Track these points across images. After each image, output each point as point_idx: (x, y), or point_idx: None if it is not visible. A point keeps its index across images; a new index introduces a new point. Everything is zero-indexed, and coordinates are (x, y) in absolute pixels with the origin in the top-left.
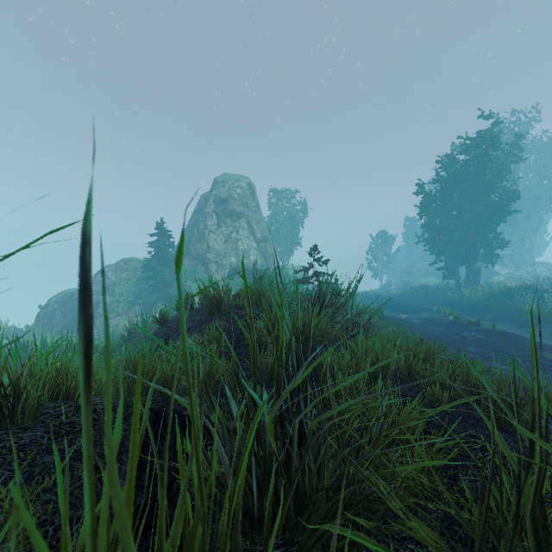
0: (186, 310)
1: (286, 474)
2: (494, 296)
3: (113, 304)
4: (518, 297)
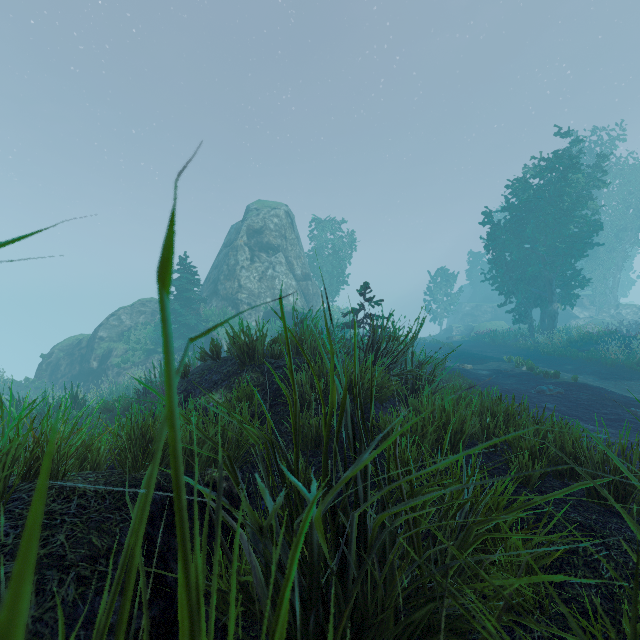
0: (180, 363)
1: (339, 581)
2: (573, 343)
3: (128, 352)
4: (602, 344)
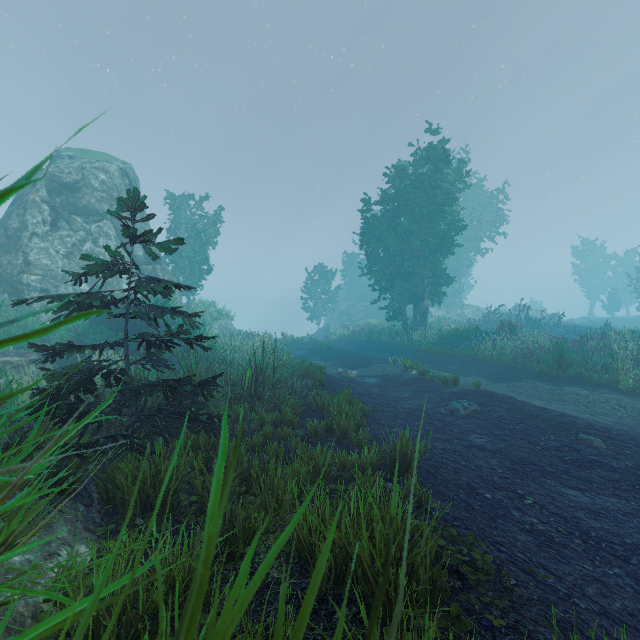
0: None
1: None
2: (444, 339)
3: None
4: (475, 340)
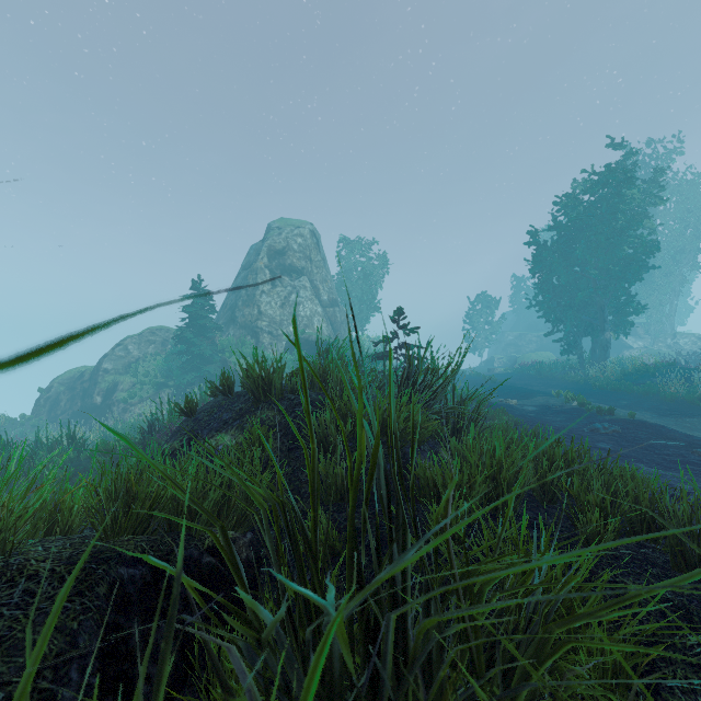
0: None
1: (370, 692)
2: (628, 375)
3: (135, 386)
4: (660, 377)
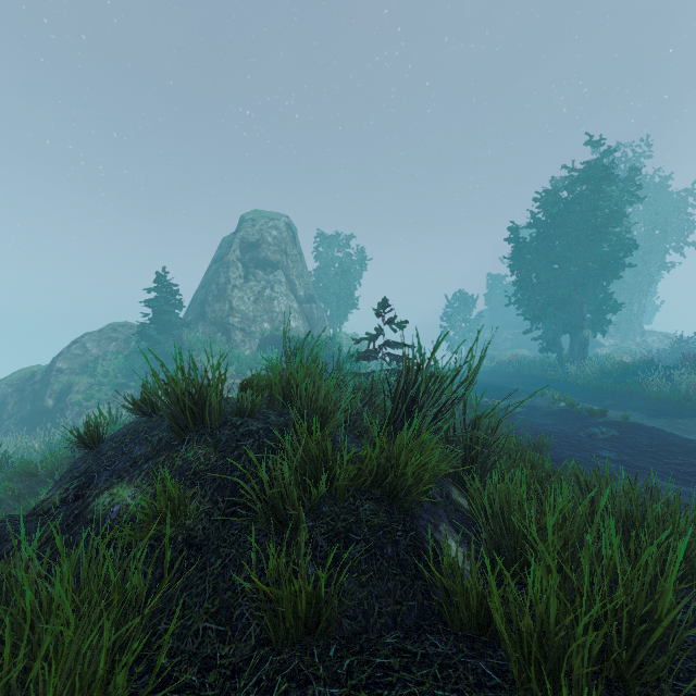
0: None
1: None
2: (607, 374)
3: (93, 387)
4: (642, 375)
